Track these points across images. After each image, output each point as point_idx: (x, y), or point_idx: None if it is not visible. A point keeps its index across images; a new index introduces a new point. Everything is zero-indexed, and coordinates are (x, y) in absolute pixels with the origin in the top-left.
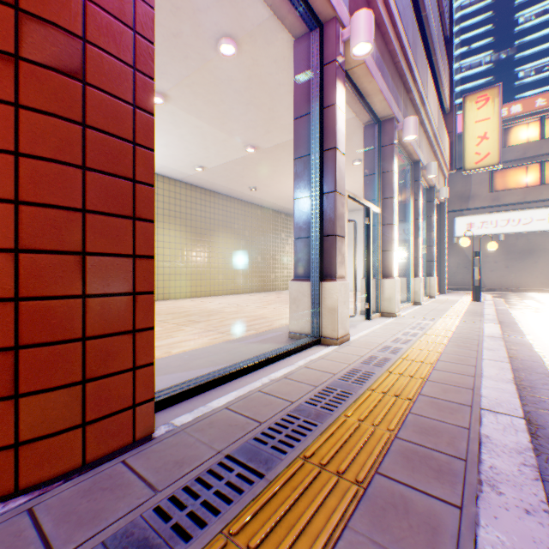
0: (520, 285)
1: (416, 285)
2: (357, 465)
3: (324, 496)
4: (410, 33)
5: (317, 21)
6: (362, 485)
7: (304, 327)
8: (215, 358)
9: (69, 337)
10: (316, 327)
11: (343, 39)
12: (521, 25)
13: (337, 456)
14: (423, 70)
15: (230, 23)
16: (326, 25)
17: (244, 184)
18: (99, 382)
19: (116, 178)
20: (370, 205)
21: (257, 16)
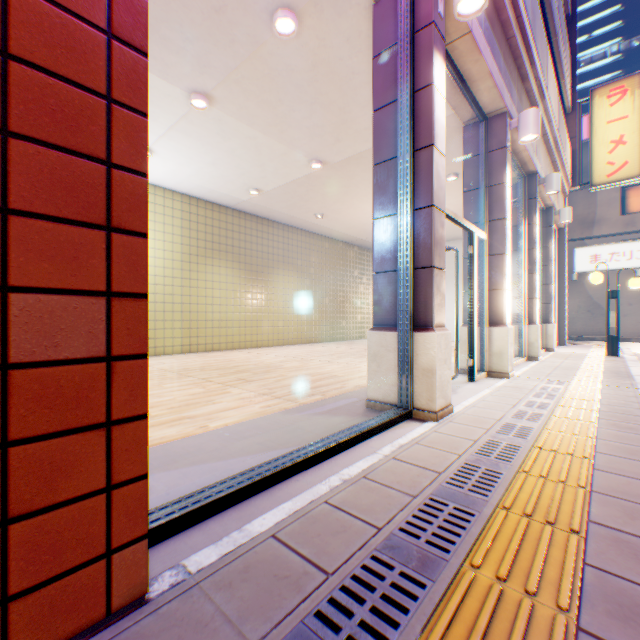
0: None
1: (531, 334)
2: None
3: None
4: None
5: None
6: None
7: (387, 393)
8: (265, 439)
9: None
10: (405, 394)
11: None
12: None
13: None
14: (542, 52)
15: None
16: None
17: (308, 211)
18: (37, 519)
19: (71, 156)
20: (473, 229)
21: None
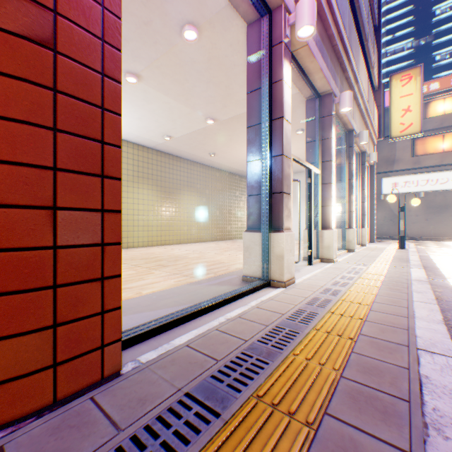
0: (437, 235)
1: (350, 235)
2: (307, 405)
3: (277, 438)
4: (346, 21)
5: (267, 8)
6: (312, 427)
7: (255, 271)
8: (179, 299)
9: (40, 285)
10: (266, 271)
11: (289, 24)
12: (438, 16)
13: (288, 396)
14: (356, 53)
15: (192, 12)
16: (274, 11)
17: (204, 151)
18: (70, 325)
19: (85, 140)
20: (311, 167)
21: (215, 5)
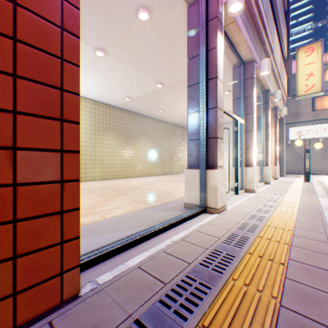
0: None
1: (266, 171)
2: None
3: None
4: (264, 4)
5: None
6: None
7: (194, 200)
8: (134, 222)
9: None
10: (203, 200)
11: (222, 3)
12: None
13: (232, 327)
14: (272, 30)
15: None
16: None
17: (155, 108)
18: (29, 256)
19: (45, 86)
20: (237, 118)
21: None
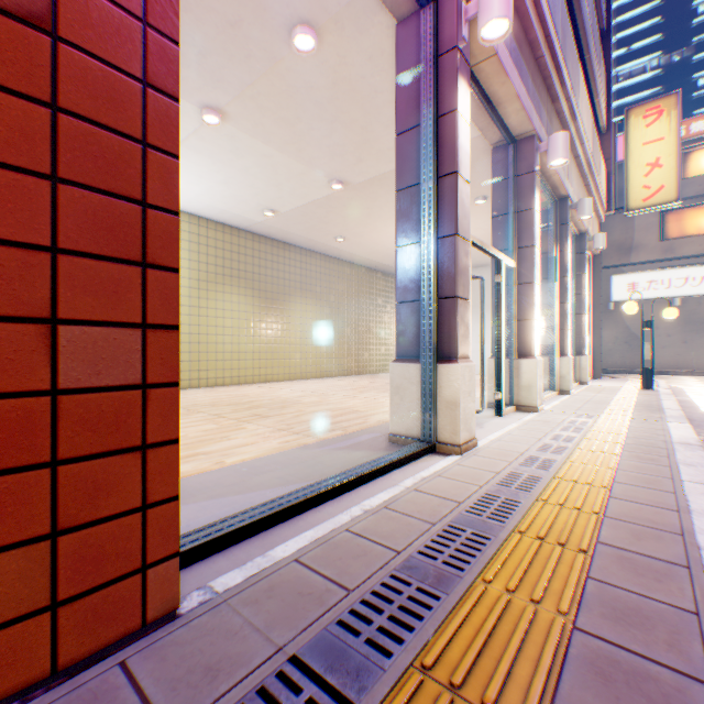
0: (703, 366)
1: (563, 367)
2: (516, 689)
3: None
4: (557, 18)
5: None
6: None
7: (410, 427)
8: (285, 473)
9: (26, 461)
10: (429, 428)
11: (467, 18)
12: (702, 15)
13: (479, 667)
14: (573, 71)
15: (307, 3)
16: None
17: (328, 234)
18: (82, 533)
19: (112, 199)
20: (501, 256)
21: None
